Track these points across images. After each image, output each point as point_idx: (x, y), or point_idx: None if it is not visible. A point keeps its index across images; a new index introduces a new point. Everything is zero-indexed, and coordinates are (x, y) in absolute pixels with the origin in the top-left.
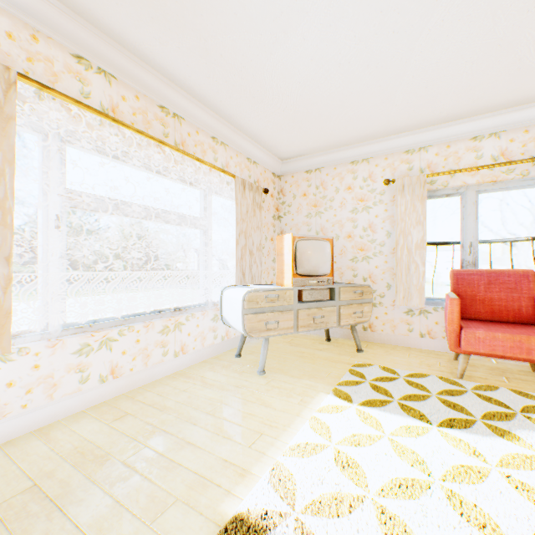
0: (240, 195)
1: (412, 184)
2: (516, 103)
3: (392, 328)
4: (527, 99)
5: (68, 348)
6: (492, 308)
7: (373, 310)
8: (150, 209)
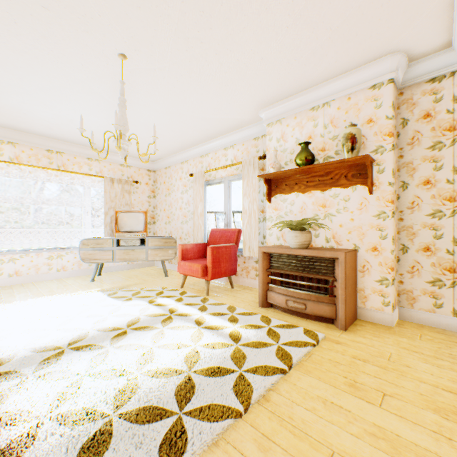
0: (109, 187)
1: (199, 177)
2: (233, 129)
3: None
4: (234, 127)
5: None
6: None
7: None
8: (42, 200)
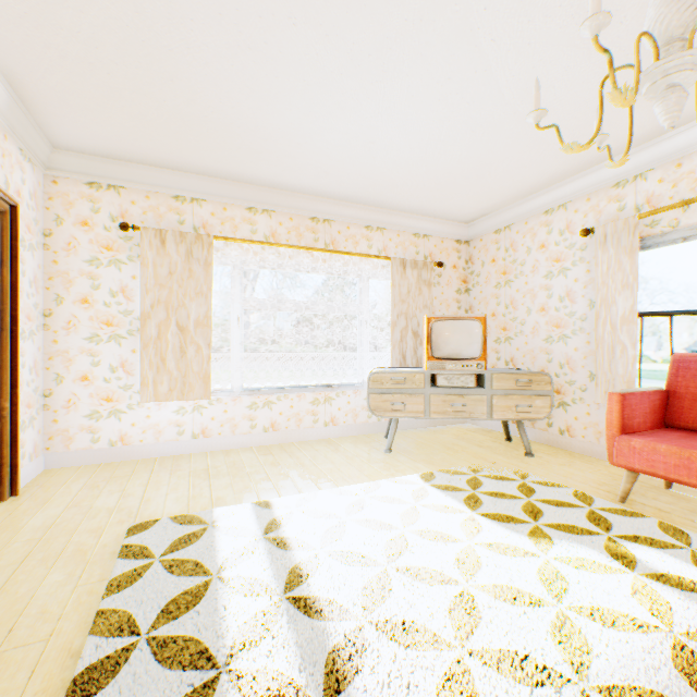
0: (398, 276)
1: (617, 231)
2: None
3: (596, 434)
4: None
5: (243, 403)
6: None
7: (571, 408)
8: (303, 303)
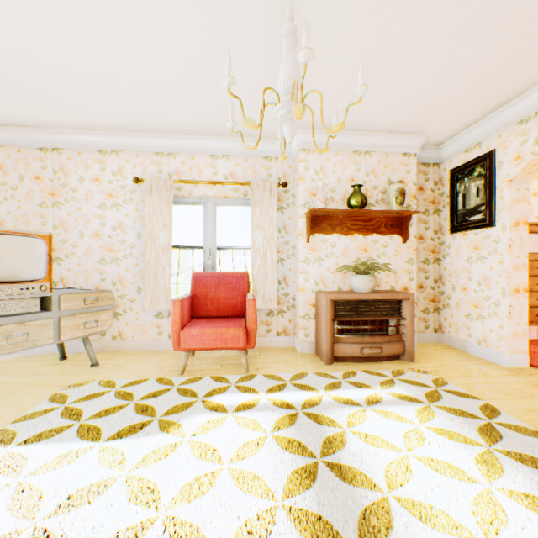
0: None
1: (160, 187)
2: (238, 134)
3: (144, 333)
4: (244, 133)
5: None
6: (220, 305)
7: (124, 316)
8: None
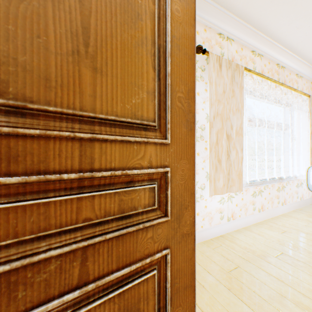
0: (311, 107)
1: None
2: None
3: None
4: None
5: (249, 192)
6: None
7: None
8: (270, 122)
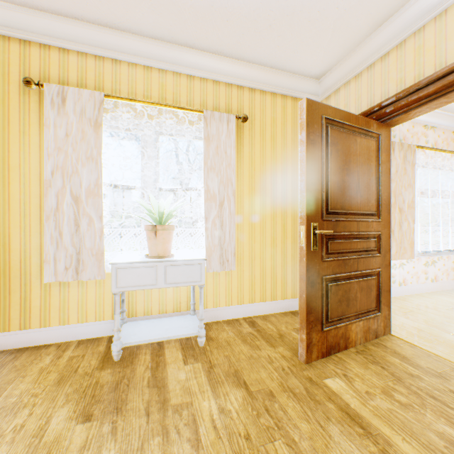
0: None
1: None
2: None
3: None
4: None
5: (421, 262)
6: None
7: None
8: (445, 192)
